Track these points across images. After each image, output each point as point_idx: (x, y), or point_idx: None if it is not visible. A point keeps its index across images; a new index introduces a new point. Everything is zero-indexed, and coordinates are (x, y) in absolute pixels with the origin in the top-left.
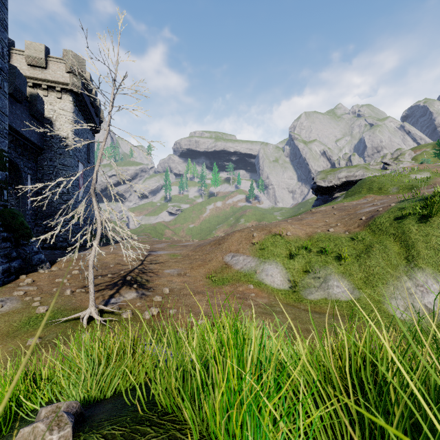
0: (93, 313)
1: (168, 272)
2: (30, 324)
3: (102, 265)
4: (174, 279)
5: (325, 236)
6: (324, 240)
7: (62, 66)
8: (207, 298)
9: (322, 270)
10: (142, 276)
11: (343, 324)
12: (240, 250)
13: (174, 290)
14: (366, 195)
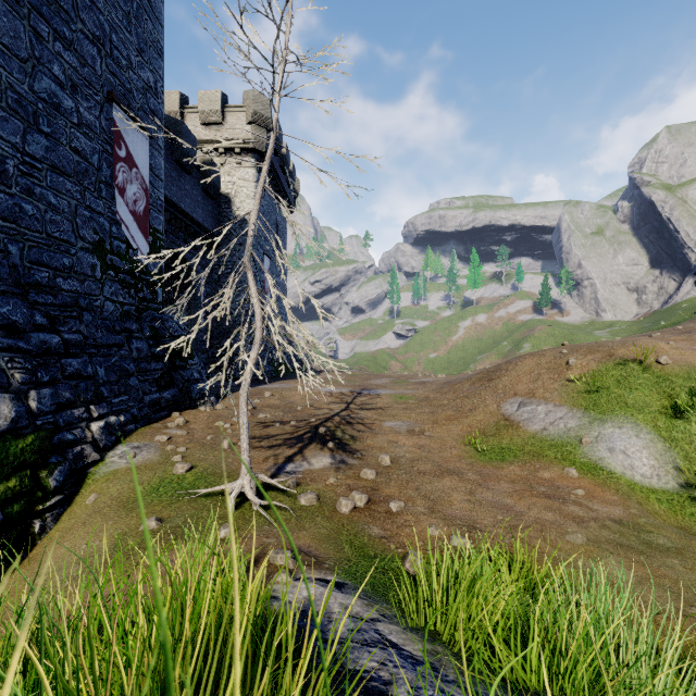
0: (247, 489)
1: (390, 426)
2: (159, 491)
3: (286, 406)
4: (402, 440)
5: None
6: None
7: (242, 116)
8: (470, 487)
9: None
10: (345, 428)
11: None
12: (537, 393)
13: (400, 461)
14: None
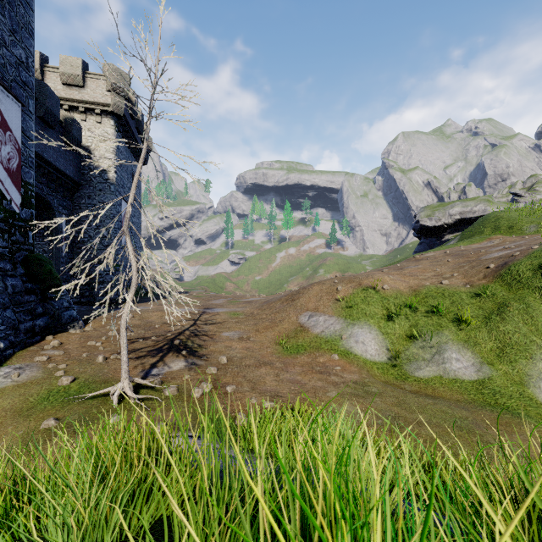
0: (126, 389)
1: (226, 335)
2: (49, 399)
3: (146, 325)
4: (235, 344)
5: (437, 290)
6: (435, 295)
7: (102, 83)
8: (277, 372)
9: (434, 337)
10: (194, 339)
11: (470, 415)
12: (320, 308)
13: (233, 359)
14: (491, 236)
